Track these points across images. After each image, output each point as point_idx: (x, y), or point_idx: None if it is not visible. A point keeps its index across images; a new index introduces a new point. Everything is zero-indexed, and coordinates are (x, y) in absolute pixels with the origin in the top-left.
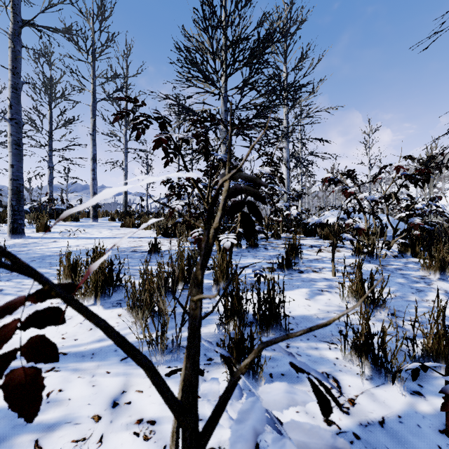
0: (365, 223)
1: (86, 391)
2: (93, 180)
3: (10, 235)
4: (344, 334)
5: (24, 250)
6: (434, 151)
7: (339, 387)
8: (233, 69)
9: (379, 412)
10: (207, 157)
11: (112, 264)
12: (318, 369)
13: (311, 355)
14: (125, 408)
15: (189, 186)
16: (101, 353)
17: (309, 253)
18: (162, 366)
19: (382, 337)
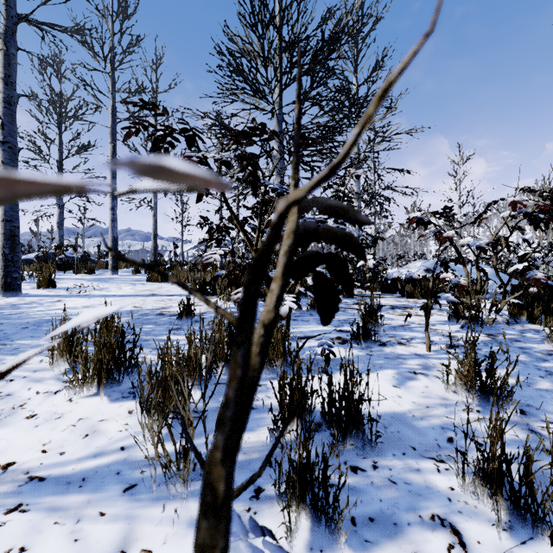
0: (465, 277)
1: (63, 550)
2: (113, 222)
3: (2, 292)
4: (463, 453)
5: (16, 312)
6: None
7: (462, 545)
8: (289, 78)
9: None
10: (255, 188)
11: (124, 336)
12: (426, 509)
13: (411, 482)
14: None
15: (232, 228)
16: (96, 477)
17: (390, 317)
18: (185, 502)
19: (527, 462)
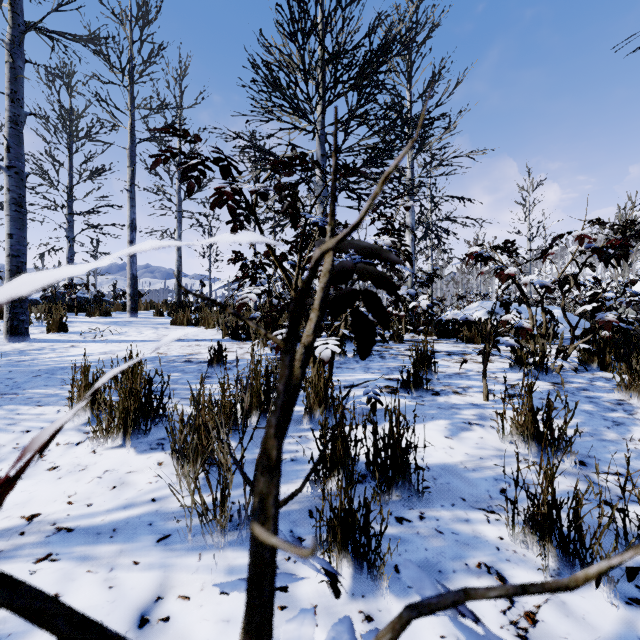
0: (529, 320)
1: (98, 596)
2: (131, 257)
3: (8, 337)
4: (513, 501)
5: (25, 359)
6: (634, 213)
7: None
8: (333, 94)
9: (577, 638)
10: (295, 221)
11: (151, 383)
12: (473, 557)
13: (459, 532)
14: (160, 629)
15: (269, 265)
16: (127, 528)
17: (446, 364)
18: (222, 552)
19: (575, 507)
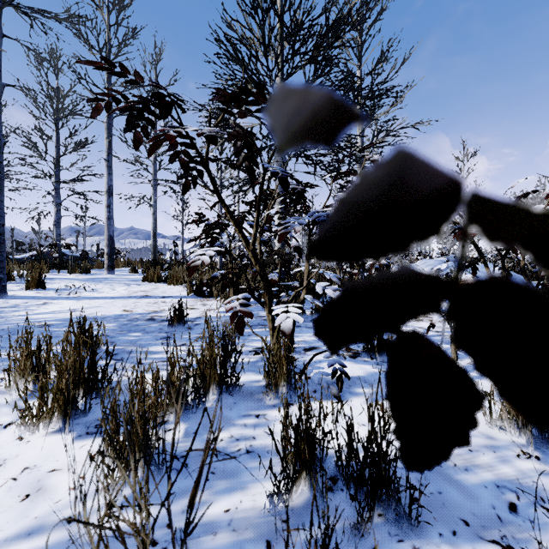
0: None
1: None
2: (108, 220)
3: None
4: None
5: None
6: None
7: None
8: (291, 68)
9: None
10: (252, 175)
11: (95, 353)
12: None
13: None
14: None
15: (227, 225)
16: None
17: None
18: None
19: None
